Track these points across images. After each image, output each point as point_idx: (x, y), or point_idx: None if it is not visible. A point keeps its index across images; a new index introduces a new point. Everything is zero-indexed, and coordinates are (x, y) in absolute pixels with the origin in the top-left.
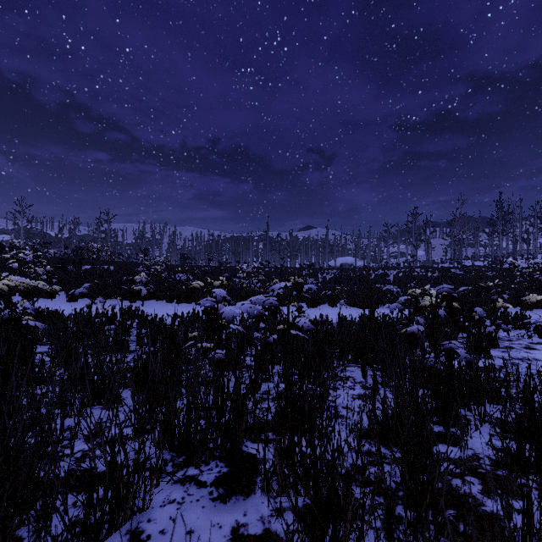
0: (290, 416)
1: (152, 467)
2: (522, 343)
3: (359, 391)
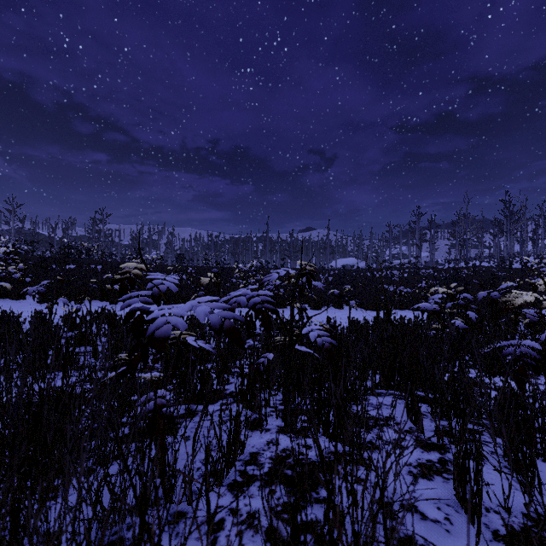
0: None
1: None
2: None
3: (416, 455)
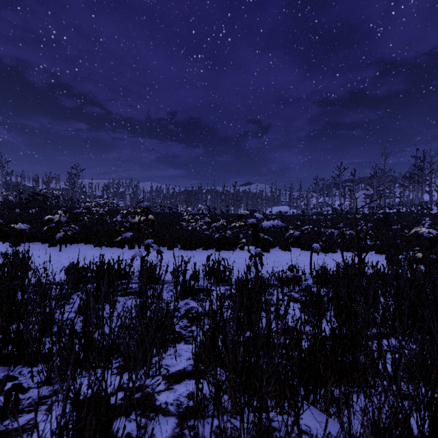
0: None
1: None
2: None
3: None
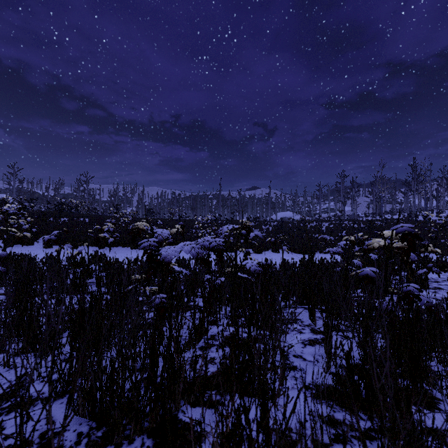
0: (234, 388)
1: (60, 447)
2: (447, 284)
3: (309, 336)
